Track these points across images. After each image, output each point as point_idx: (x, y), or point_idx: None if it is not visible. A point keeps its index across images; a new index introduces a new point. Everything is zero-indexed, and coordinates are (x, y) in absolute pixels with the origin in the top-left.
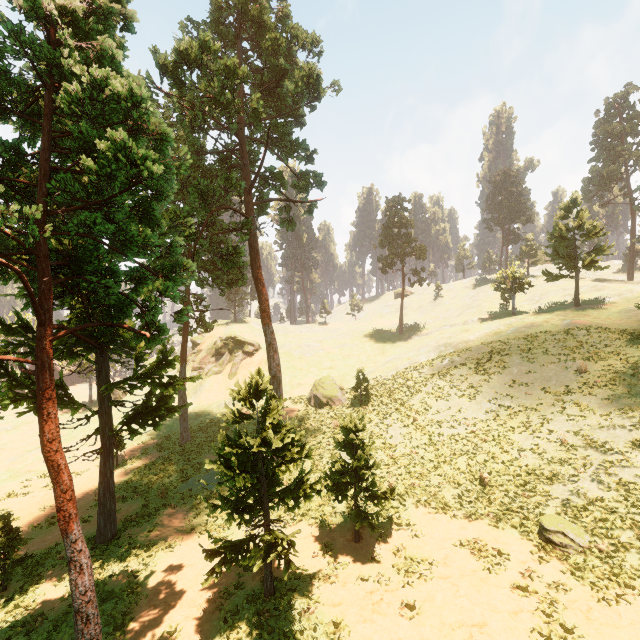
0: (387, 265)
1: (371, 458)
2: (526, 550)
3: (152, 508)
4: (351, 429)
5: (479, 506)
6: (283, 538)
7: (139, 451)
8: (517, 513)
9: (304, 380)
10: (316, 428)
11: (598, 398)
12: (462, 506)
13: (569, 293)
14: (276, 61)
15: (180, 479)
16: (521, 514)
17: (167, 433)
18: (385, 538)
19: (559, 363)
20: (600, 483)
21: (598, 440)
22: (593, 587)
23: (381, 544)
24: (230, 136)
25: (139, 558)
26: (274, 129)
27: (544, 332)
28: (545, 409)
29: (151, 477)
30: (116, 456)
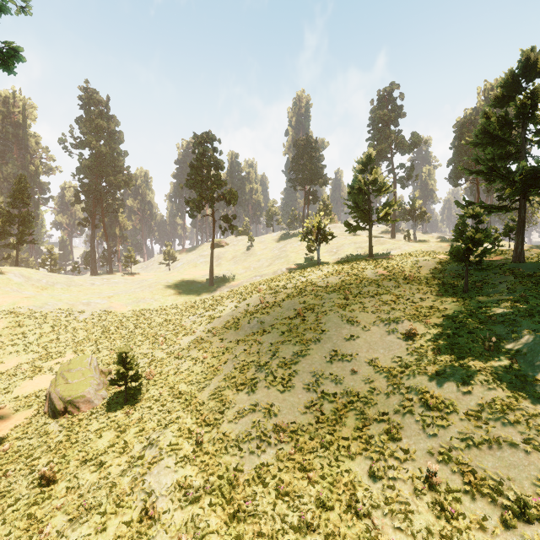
0: (194, 208)
1: None
2: None
3: None
4: None
5: None
6: None
7: None
8: None
9: (58, 359)
10: (8, 485)
11: (452, 382)
12: None
13: (360, 246)
14: None
15: None
16: None
17: None
18: None
19: (382, 323)
20: None
21: (485, 474)
22: None
23: None
24: None
25: None
26: None
27: (354, 283)
28: (383, 399)
29: None
30: None
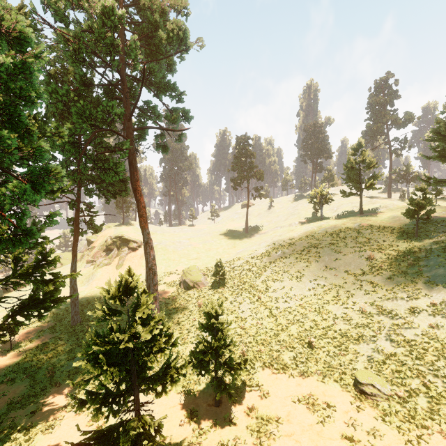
0: (237, 184)
1: (229, 338)
2: (347, 401)
3: (38, 388)
4: (212, 314)
5: (309, 365)
6: (150, 425)
7: (34, 334)
8: (337, 369)
9: (176, 268)
10: (185, 307)
11: (384, 278)
12: (297, 366)
13: (355, 205)
14: (152, 17)
15: (68, 358)
16: (340, 370)
17: (61, 316)
18: (240, 400)
19: (355, 253)
20: (392, 341)
21: (387, 308)
22: (399, 430)
23: (237, 406)
24: (112, 71)
25: (17, 443)
26: (150, 70)
27: (343, 231)
28: (349, 286)
29: (41, 358)
30: (10, 341)
